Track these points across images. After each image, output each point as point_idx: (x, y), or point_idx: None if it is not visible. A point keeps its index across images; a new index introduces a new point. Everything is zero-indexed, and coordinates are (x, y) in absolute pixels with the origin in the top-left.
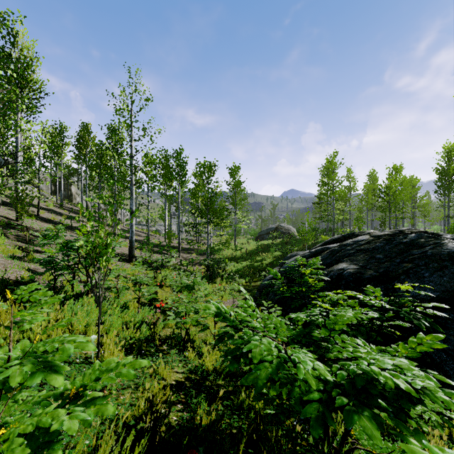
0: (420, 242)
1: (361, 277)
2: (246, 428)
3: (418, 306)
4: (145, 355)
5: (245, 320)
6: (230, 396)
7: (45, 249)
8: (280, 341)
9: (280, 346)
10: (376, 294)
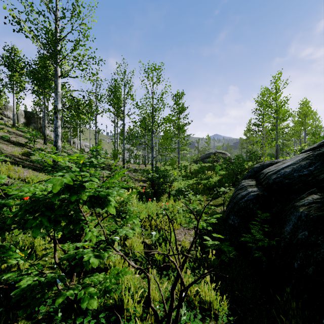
0: None
1: None
2: None
3: None
4: None
5: None
6: None
7: None
8: None
9: None
10: None
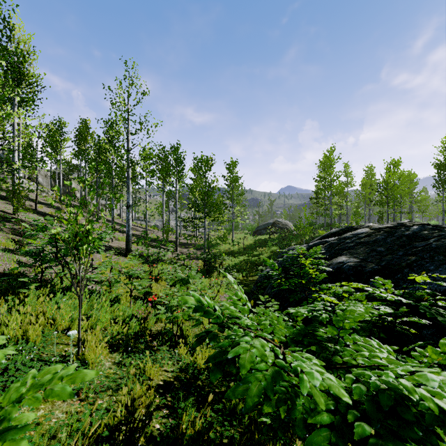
0: (423, 235)
1: (362, 270)
2: (239, 437)
3: (424, 301)
4: (132, 351)
5: (233, 316)
6: (222, 398)
7: (31, 240)
8: (277, 343)
9: (277, 349)
10: (386, 287)
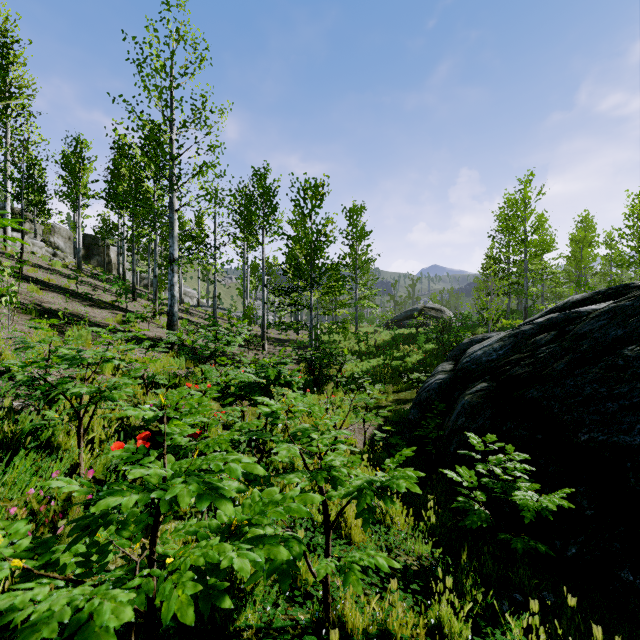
0: None
1: None
2: None
3: None
4: None
5: None
6: None
7: None
8: None
9: None
10: None
